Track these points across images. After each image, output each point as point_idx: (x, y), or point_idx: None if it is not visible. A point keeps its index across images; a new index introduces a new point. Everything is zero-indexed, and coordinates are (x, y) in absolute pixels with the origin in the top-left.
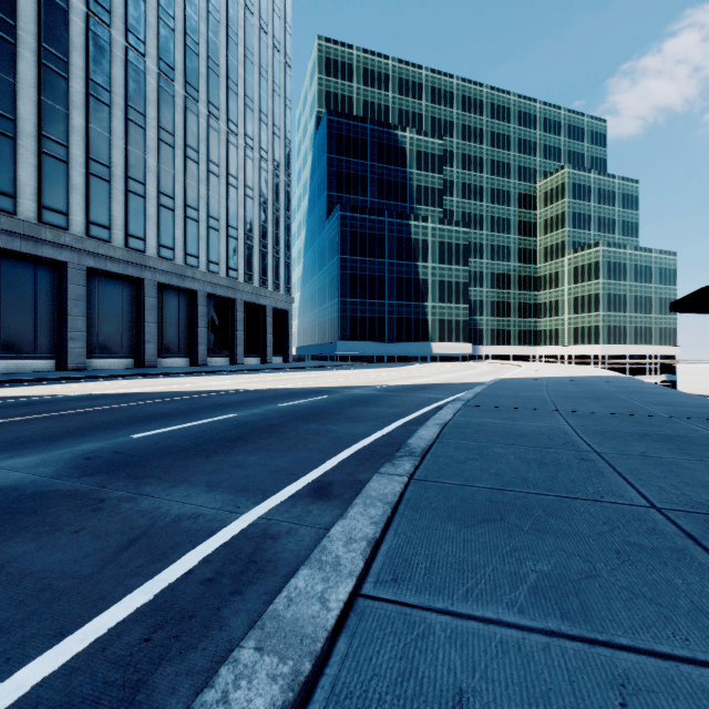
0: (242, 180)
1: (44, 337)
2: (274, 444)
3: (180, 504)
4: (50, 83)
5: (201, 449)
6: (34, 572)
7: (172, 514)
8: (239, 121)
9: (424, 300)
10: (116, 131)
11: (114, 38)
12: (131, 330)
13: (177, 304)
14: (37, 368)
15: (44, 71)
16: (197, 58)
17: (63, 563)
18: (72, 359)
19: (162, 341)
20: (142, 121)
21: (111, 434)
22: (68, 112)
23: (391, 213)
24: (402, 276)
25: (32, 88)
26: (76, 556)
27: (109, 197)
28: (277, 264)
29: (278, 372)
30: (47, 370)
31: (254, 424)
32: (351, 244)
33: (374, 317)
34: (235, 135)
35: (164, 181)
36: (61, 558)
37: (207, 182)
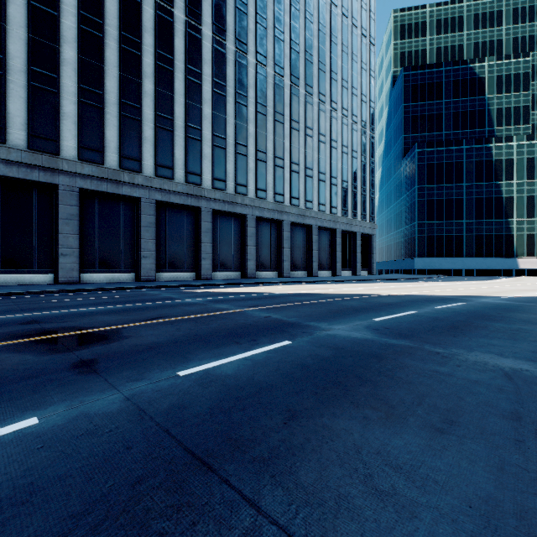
0: (339, 141)
1: (236, 259)
2: (492, 334)
3: (497, 362)
4: (239, 112)
5: (439, 331)
6: (476, 380)
7: (504, 366)
8: (338, 99)
9: (508, 217)
10: (269, 130)
11: (268, 72)
12: (275, 253)
13: (300, 235)
14: (233, 276)
15: (237, 106)
16: (312, 65)
17: (485, 379)
18: (249, 272)
19: (291, 260)
20: (282, 119)
21: (358, 317)
22: (247, 126)
23: (469, 140)
24: (482, 196)
25: (232, 117)
26: (486, 378)
27: (265, 172)
28: (364, 199)
29: (380, 282)
30: (237, 278)
31: (445, 319)
32: (428, 175)
33: (451, 236)
34: (335, 111)
35: (293, 154)
36: (478, 377)
37: (318, 149)
